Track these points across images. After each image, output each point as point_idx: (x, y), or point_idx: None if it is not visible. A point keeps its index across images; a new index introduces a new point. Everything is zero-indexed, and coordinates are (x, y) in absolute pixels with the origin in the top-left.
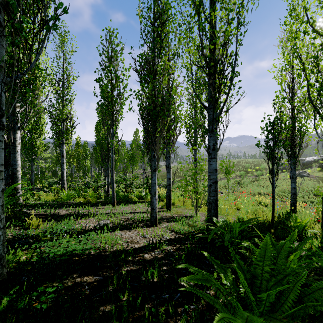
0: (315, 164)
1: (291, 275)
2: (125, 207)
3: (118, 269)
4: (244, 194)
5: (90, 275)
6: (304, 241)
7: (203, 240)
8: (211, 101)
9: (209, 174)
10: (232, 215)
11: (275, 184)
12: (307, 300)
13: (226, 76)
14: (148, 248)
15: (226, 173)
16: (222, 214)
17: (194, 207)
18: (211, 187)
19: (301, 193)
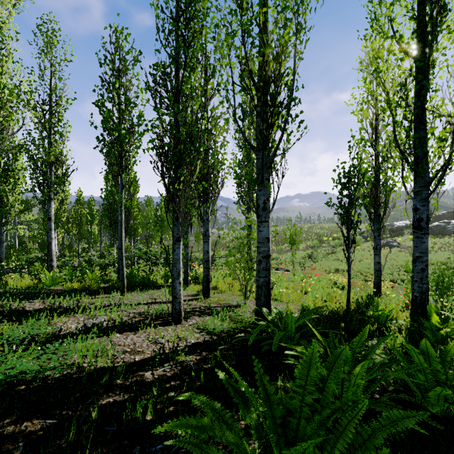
0: (407, 231)
1: (340, 412)
2: (141, 295)
3: (93, 402)
4: (317, 271)
5: (36, 417)
6: (378, 342)
7: (246, 343)
8: (260, 138)
9: (258, 245)
10: (296, 302)
11: (351, 259)
12: (365, 449)
13: (282, 104)
14: (152, 362)
15: (291, 243)
16: (282, 300)
17: (242, 293)
18: (260, 264)
19: (389, 269)
